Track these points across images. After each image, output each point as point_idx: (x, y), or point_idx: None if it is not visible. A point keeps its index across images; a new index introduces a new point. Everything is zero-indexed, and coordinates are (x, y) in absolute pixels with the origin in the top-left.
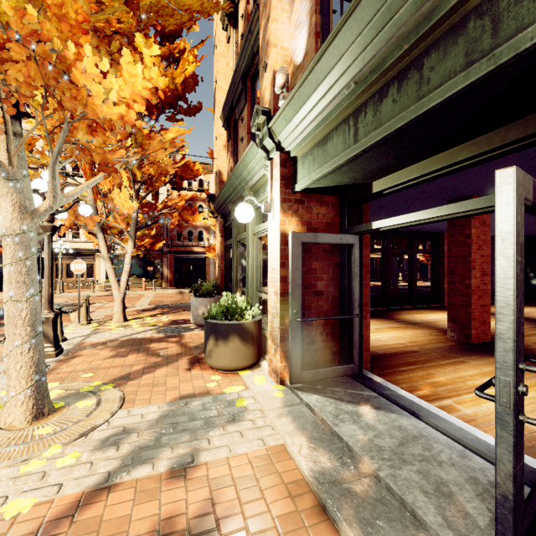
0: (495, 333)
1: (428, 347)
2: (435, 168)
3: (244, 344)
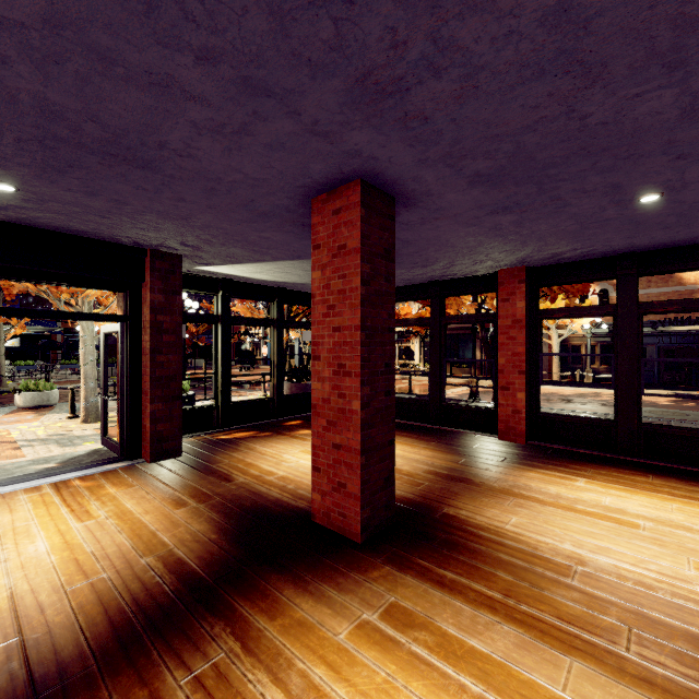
0: None
1: (259, 487)
2: None
3: None
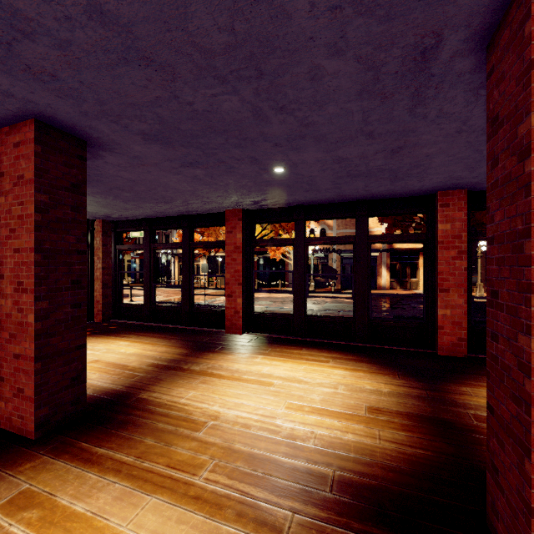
0: None
1: None
2: None
3: None
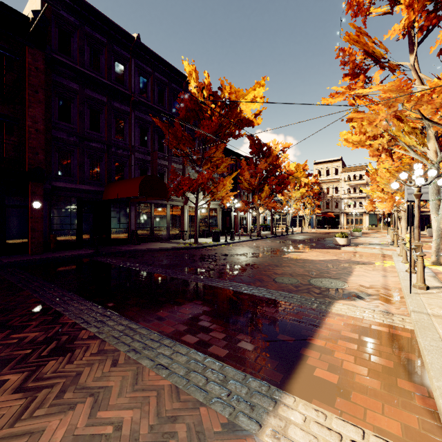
0: None
1: None
2: None
3: None
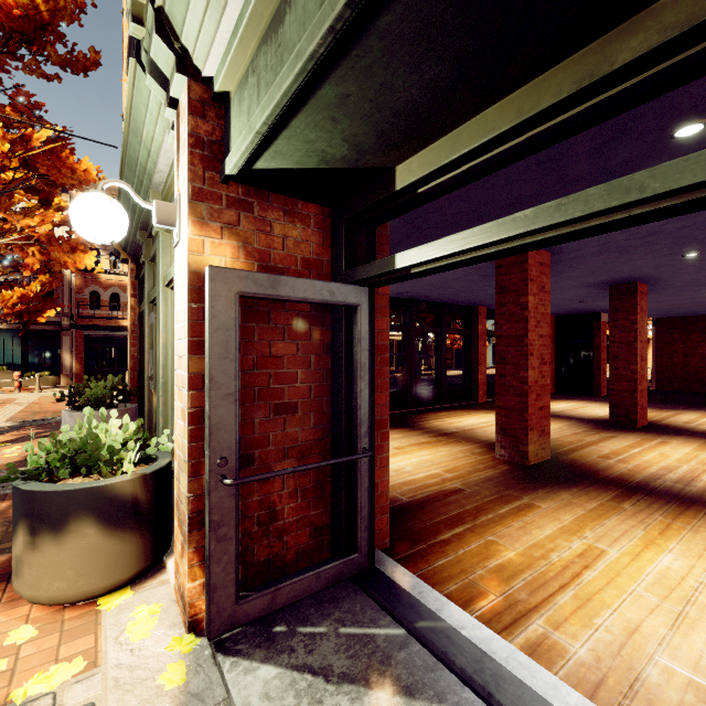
0: None
1: (474, 478)
2: (550, 102)
3: (110, 534)
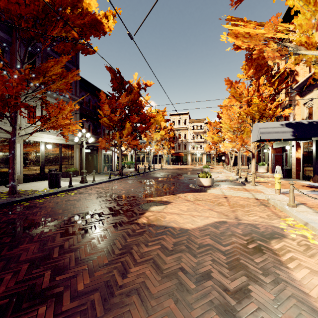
0: (283, 161)
1: None
2: None
3: (265, 169)
